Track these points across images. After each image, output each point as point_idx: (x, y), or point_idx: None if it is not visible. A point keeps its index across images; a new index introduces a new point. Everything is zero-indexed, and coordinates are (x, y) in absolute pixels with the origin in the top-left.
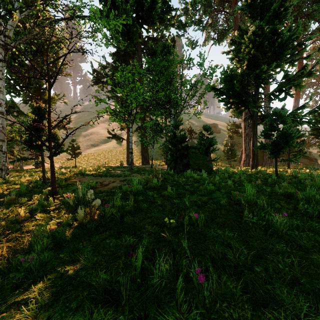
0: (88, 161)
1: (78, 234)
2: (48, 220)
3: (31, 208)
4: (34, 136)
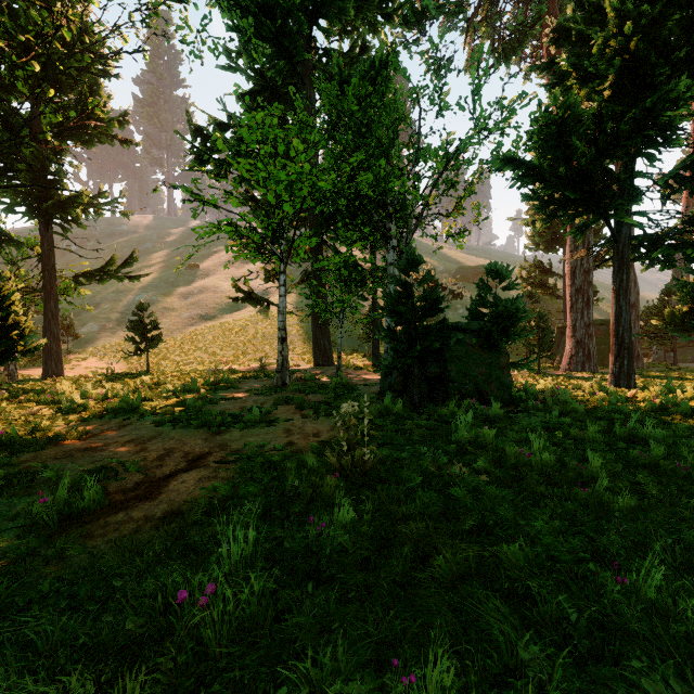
0: (188, 355)
1: None
2: None
3: None
4: None
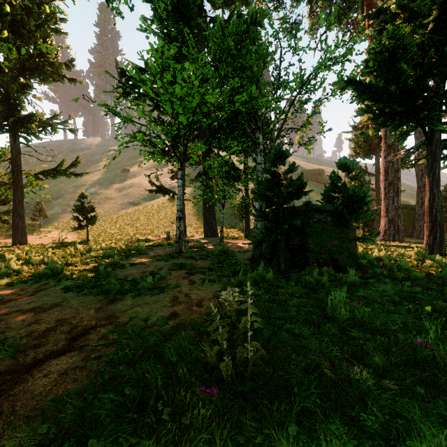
0: (120, 229)
1: None
2: None
3: None
4: None
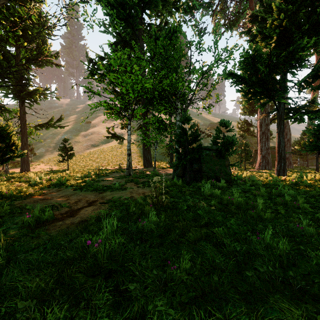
0: (86, 162)
1: None
2: None
3: None
4: None
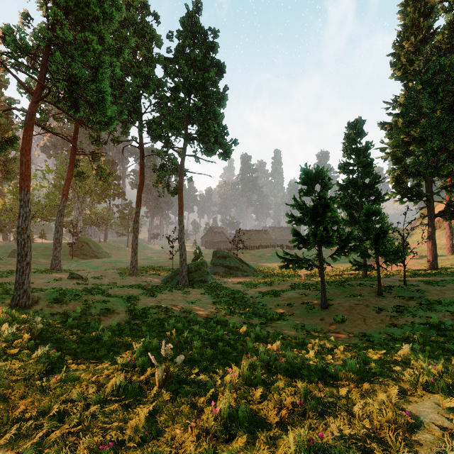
0: None
1: None
2: None
3: None
4: None
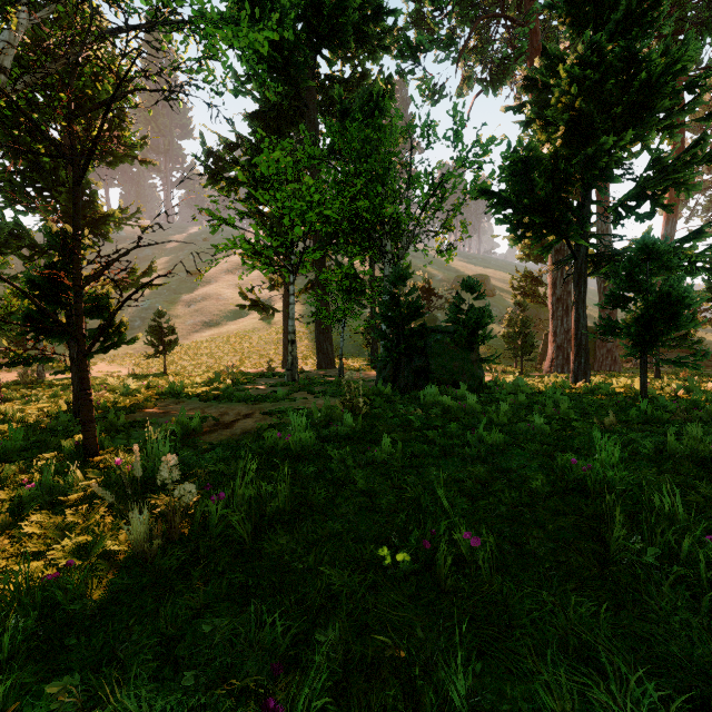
0: (195, 360)
1: (127, 590)
2: (55, 538)
3: (21, 495)
4: (34, 304)
